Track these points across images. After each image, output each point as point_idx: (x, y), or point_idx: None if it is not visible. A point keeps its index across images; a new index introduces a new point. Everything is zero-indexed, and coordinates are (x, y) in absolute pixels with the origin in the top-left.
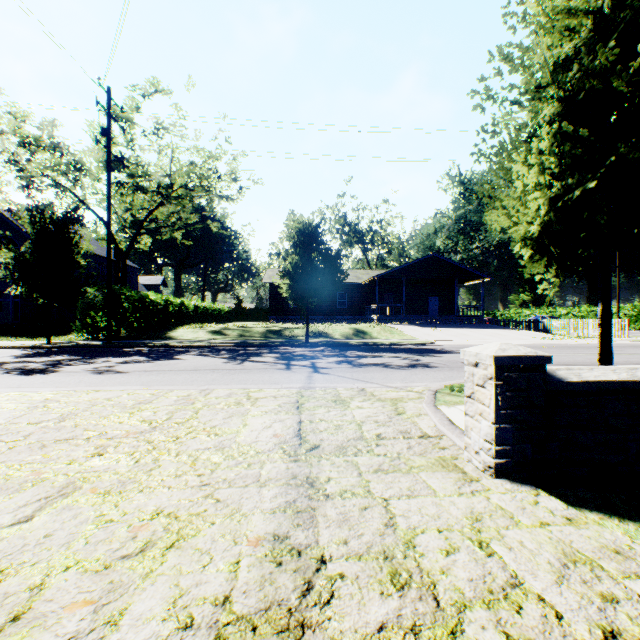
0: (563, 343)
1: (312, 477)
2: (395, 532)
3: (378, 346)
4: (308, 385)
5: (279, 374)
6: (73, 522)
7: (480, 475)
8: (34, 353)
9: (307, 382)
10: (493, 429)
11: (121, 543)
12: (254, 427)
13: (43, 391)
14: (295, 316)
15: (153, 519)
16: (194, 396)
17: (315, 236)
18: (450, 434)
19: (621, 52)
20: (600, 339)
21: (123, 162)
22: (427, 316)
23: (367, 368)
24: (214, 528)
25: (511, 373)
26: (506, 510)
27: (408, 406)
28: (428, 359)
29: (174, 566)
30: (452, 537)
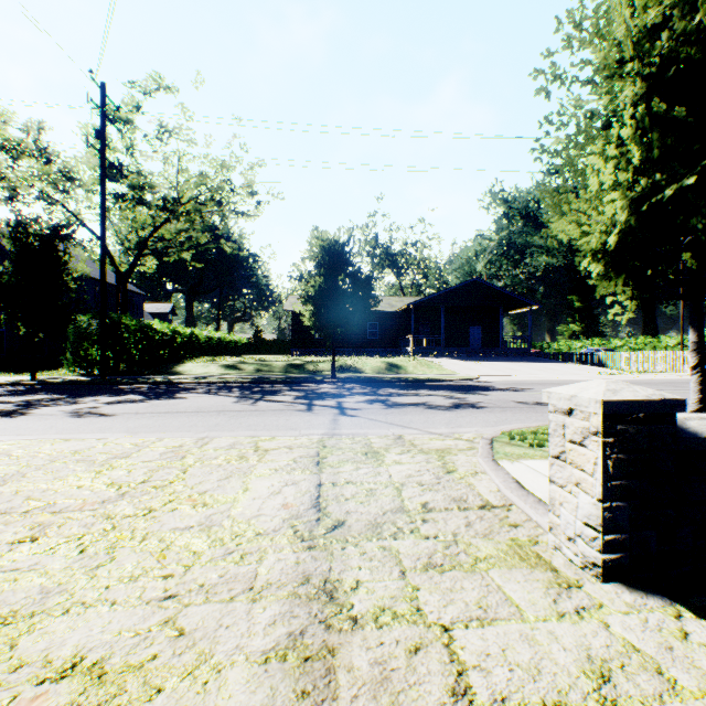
0: (624, 379)
1: (332, 580)
2: None
3: (415, 382)
4: (332, 431)
5: (298, 417)
6: None
7: (579, 575)
8: (11, 391)
9: (331, 427)
10: (601, 509)
11: None
12: (257, 493)
13: None
14: (320, 348)
15: (60, 680)
16: (187, 447)
17: (342, 256)
18: (522, 504)
19: None
20: (692, 374)
21: (121, 170)
22: (468, 348)
23: (404, 409)
24: (158, 704)
25: (627, 426)
26: (644, 653)
27: (459, 460)
28: (474, 398)
29: None
30: None
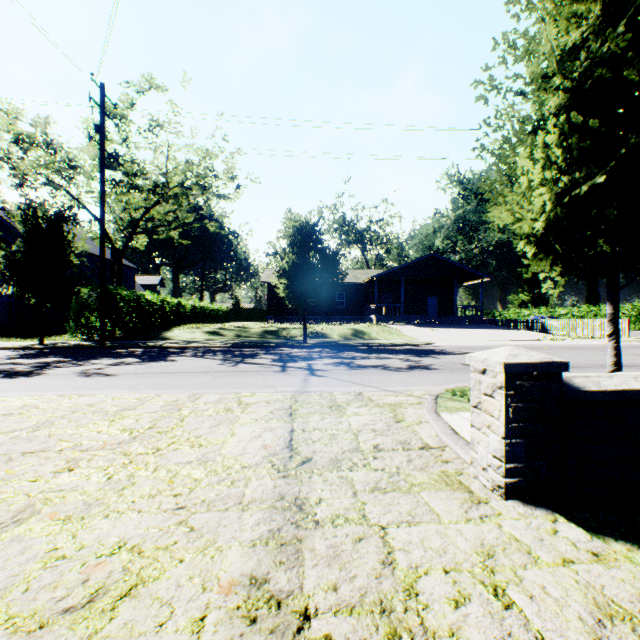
0: (564, 344)
1: (301, 498)
2: (394, 573)
3: (377, 347)
4: (303, 389)
5: (274, 377)
6: (18, 559)
7: (488, 495)
8: (24, 354)
9: (302, 385)
10: (503, 444)
11: (68, 589)
12: (242, 437)
13: (24, 396)
14: (293, 316)
15: (112, 555)
16: (182, 401)
17: (313, 235)
18: (453, 445)
19: (632, 39)
20: (608, 341)
21: (117, 160)
22: (426, 316)
23: (365, 370)
24: (182, 568)
25: (523, 382)
26: (522, 542)
27: (408, 412)
28: (428, 360)
29: (125, 624)
30: (461, 580)
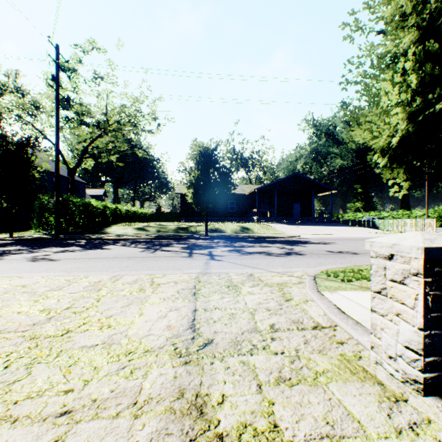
0: None
1: (202, 395)
2: None
3: (259, 238)
4: (205, 271)
5: (182, 261)
6: None
7: (402, 389)
8: None
9: (204, 268)
10: (422, 336)
11: None
12: (149, 317)
13: None
14: (198, 217)
15: None
16: (104, 282)
17: (212, 157)
18: (344, 325)
19: None
20: None
21: (69, 101)
22: (292, 217)
23: (253, 256)
24: None
25: None
26: None
27: (294, 291)
28: (298, 248)
29: None
30: None
